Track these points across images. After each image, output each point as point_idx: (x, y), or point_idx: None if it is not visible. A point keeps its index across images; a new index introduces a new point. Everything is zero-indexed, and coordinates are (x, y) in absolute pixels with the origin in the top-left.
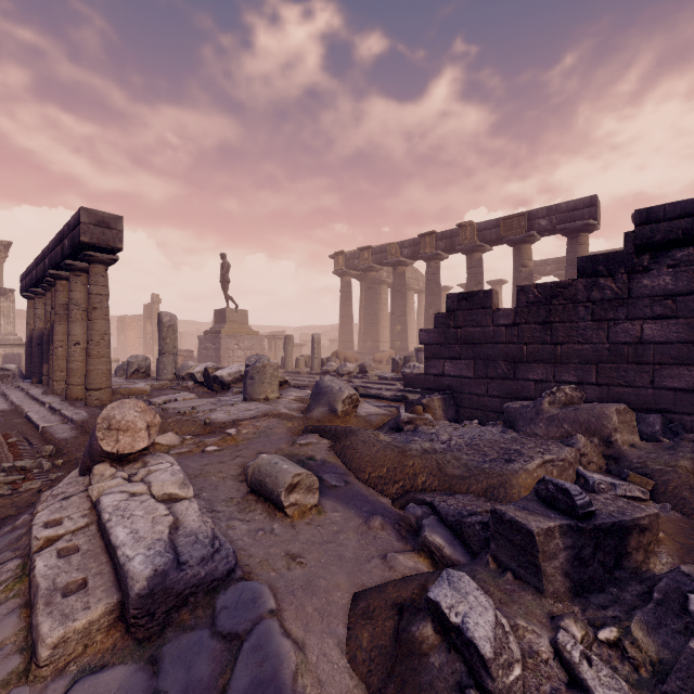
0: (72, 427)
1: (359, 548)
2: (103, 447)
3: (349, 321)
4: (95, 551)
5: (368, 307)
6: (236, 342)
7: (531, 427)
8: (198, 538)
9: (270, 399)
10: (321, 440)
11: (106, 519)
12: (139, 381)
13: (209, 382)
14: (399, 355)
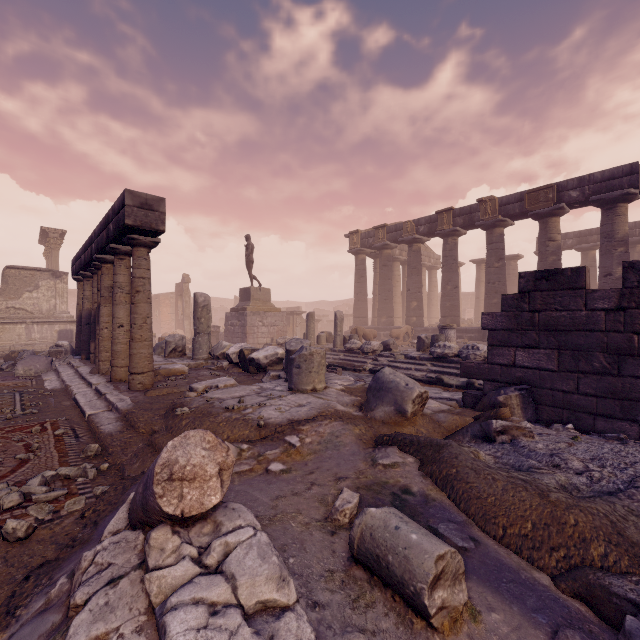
0: (116, 417)
1: None
2: (163, 507)
3: (364, 297)
4: None
5: (382, 284)
6: (260, 318)
7: None
8: None
9: (318, 390)
10: (405, 458)
11: None
12: (176, 360)
13: (245, 363)
14: (415, 330)
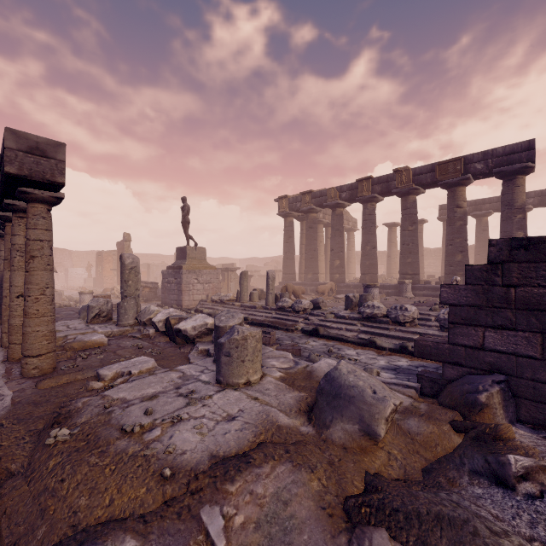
0: None
1: None
2: None
3: (292, 256)
4: None
5: (309, 244)
6: (196, 276)
7: None
8: None
9: (252, 382)
10: None
11: None
12: (99, 326)
13: (171, 333)
14: (338, 286)
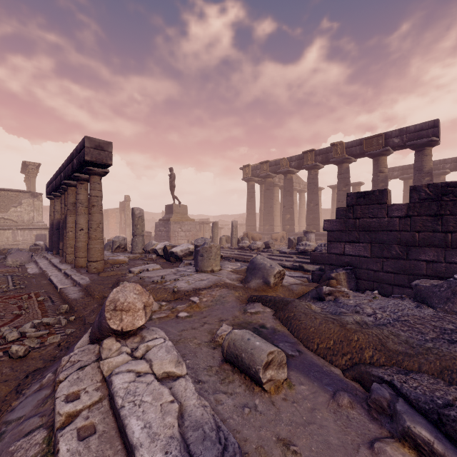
0: (79, 289)
1: (340, 431)
2: (110, 325)
3: (253, 212)
4: (110, 433)
5: (266, 202)
6: (180, 226)
7: (449, 305)
8: (205, 431)
9: (215, 271)
10: (265, 309)
11: (119, 405)
12: (120, 254)
13: (167, 255)
14: (288, 235)
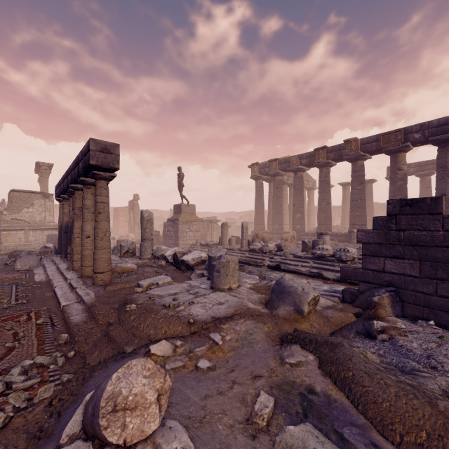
0: (83, 309)
1: None
2: (107, 438)
3: (262, 210)
4: None
5: (275, 201)
6: (188, 226)
7: None
8: None
9: (232, 289)
10: (307, 356)
11: None
12: (128, 259)
13: (178, 263)
14: (299, 234)
